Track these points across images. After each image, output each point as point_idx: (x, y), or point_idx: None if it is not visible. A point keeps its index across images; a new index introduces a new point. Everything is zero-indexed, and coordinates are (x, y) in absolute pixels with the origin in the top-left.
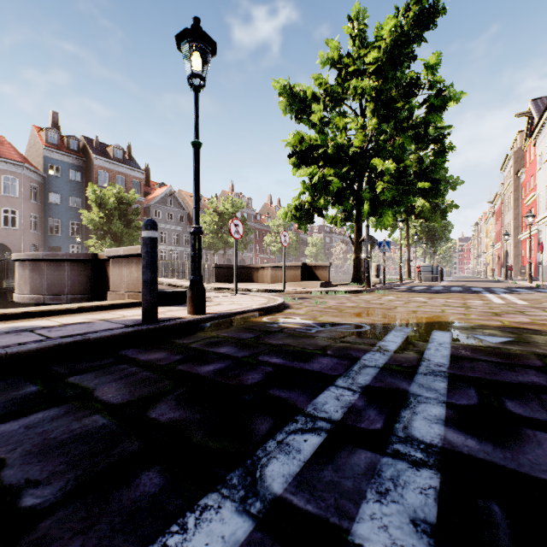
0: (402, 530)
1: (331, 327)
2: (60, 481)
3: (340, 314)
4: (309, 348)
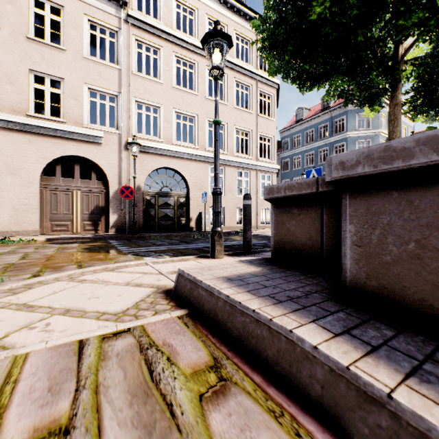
0: None
1: (153, 254)
2: None
3: (94, 261)
4: (190, 250)
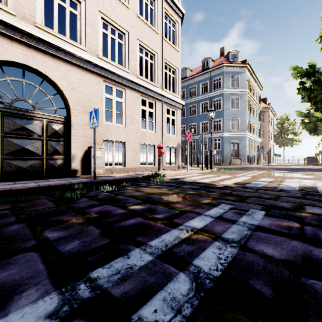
0: (135, 256)
1: None
2: (321, 292)
3: None
4: None
